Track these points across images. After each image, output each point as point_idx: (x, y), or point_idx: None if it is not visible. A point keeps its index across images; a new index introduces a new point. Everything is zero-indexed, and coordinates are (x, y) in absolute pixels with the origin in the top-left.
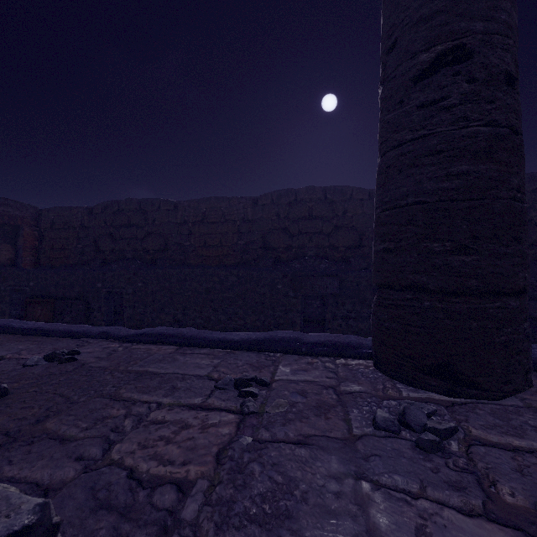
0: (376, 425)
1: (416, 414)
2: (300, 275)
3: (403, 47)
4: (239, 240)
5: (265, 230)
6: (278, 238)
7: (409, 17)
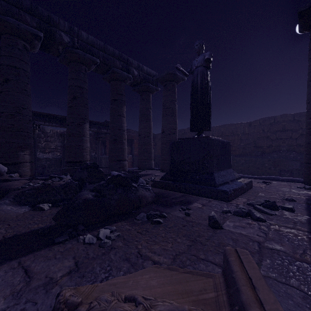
0: (297, 187)
1: (307, 186)
2: (277, 160)
3: (310, 105)
4: (241, 143)
5: (255, 138)
6: (263, 142)
7: None
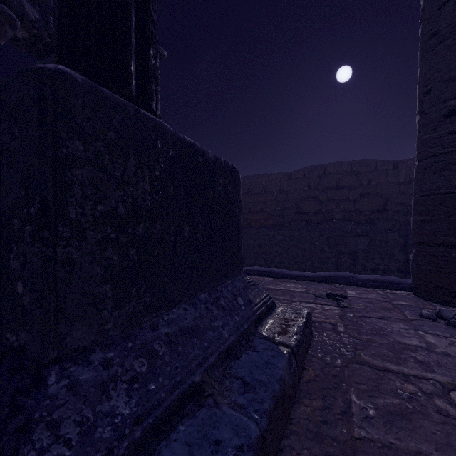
0: (422, 316)
1: (447, 313)
2: (334, 235)
3: (436, 95)
4: (276, 207)
5: (298, 198)
6: (309, 205)
7: (440, 76)
